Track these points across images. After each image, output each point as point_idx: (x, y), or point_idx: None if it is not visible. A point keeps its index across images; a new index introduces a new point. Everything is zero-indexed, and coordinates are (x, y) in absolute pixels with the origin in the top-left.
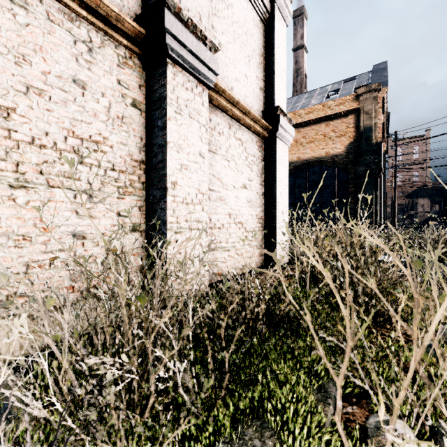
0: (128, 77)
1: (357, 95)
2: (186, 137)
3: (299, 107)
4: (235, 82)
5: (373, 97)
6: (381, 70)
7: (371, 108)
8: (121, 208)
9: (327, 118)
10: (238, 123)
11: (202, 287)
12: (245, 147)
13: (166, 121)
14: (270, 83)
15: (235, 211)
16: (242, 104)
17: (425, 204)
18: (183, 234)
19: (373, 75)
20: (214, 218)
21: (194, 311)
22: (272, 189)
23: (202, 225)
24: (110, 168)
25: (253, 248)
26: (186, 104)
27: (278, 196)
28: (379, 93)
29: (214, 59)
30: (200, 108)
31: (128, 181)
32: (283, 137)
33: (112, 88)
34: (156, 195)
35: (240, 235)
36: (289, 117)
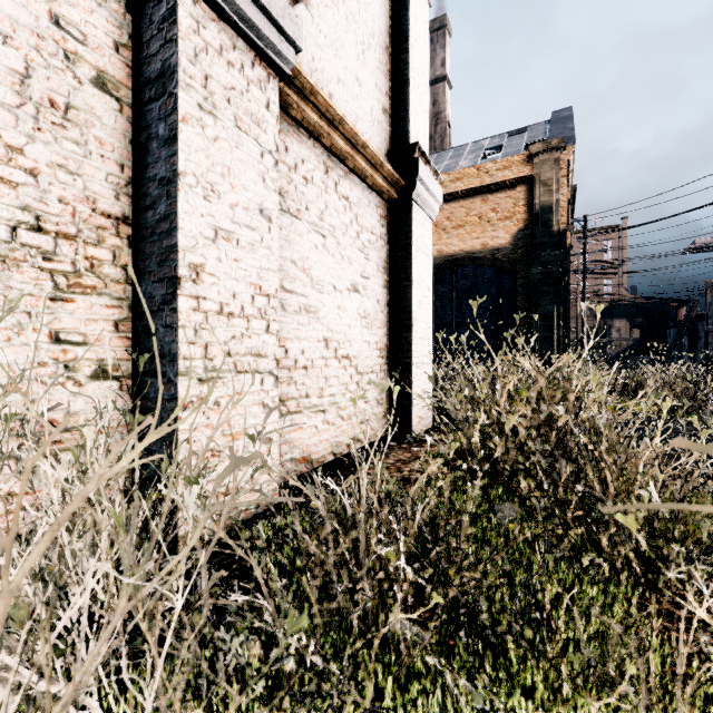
0: (82, 16)
1: (529, 155)
2: (227, 169)
3: (440, 171)
4: (336, 85)
5: (554, 159)
6: (564, 120)
7: (552, 176)
8: (62, 323)
9: (485, 189)
10: (343, 165)
11: (267, 494)
12: (356, 214)
13: (176, 124)
14: (401, 102)
15: (337, 336)
16: (351, 126)
17: (622, 329)
18: (220, 383)
19: (552, 126)
20: (293, 348)
21: (241, 560)
22: (405, 295)
23: (267, 364)
24: (29, 225)
25: (380, 425)
26: (229, 96)
27: (415, 308)
28: (563, 154)
29: (291, 15)
30: (262, 114)
31: (82, 260)
32: (423, 203)
33: (33, 29)
34: (155, 294)
35: (347, 381)
36: (434, 167)
